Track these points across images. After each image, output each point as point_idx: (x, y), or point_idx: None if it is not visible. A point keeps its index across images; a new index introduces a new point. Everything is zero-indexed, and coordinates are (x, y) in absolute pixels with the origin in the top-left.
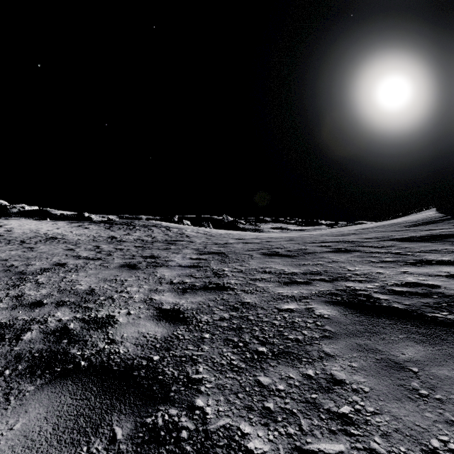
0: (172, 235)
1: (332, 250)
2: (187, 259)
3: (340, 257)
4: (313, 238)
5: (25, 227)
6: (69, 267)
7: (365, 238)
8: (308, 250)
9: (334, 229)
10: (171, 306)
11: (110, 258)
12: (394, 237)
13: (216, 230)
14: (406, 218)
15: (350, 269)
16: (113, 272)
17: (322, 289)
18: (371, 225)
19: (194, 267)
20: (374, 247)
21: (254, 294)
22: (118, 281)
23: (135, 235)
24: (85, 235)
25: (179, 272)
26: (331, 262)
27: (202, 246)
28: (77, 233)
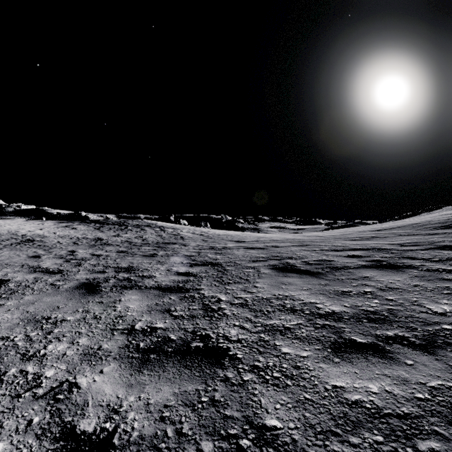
0: (166, 237)
1: (369, 263)
2: (171, 275)
3: (394, 279)
4: (328, 243)
5: (4, 227)
6: (6, 288)
7: (401, 245)
8: (334, 263)
9: (342, 230)
10: (98, 422)
11: (74, 271)
12: (440, 243)
13: (214, 230)
14: (421, 217)
15: (435, 309)
16: (57, 299)
17: (433, 383)
18: (386, 226)
19: (176, 291)
20: (429, 260)
21: (280, 387)
22: (48, 322)
23: (125, 237)
24: (68, 237)
25: (153, 301)
26: (387, 290)
27: (196, 252)
28: (60, 235)
